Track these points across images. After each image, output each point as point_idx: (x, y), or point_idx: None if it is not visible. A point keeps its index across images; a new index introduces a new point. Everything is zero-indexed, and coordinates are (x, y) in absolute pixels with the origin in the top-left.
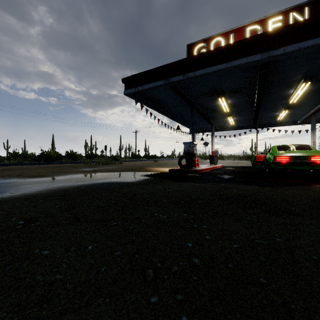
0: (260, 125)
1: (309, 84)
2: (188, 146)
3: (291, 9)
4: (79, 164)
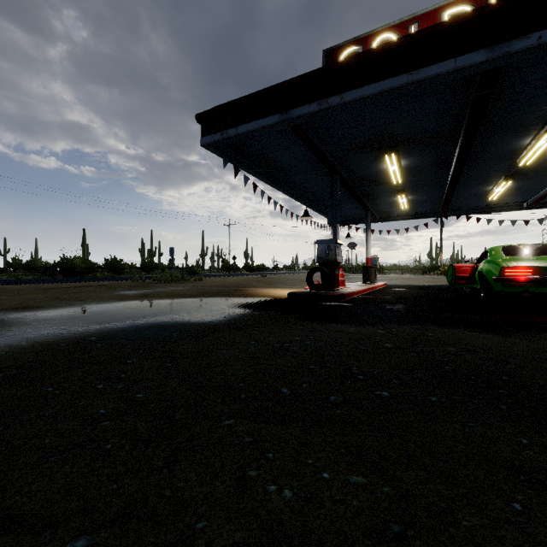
0: (453, 210)
1: None
2: (325, 248)
3: None
4: (122, 282)
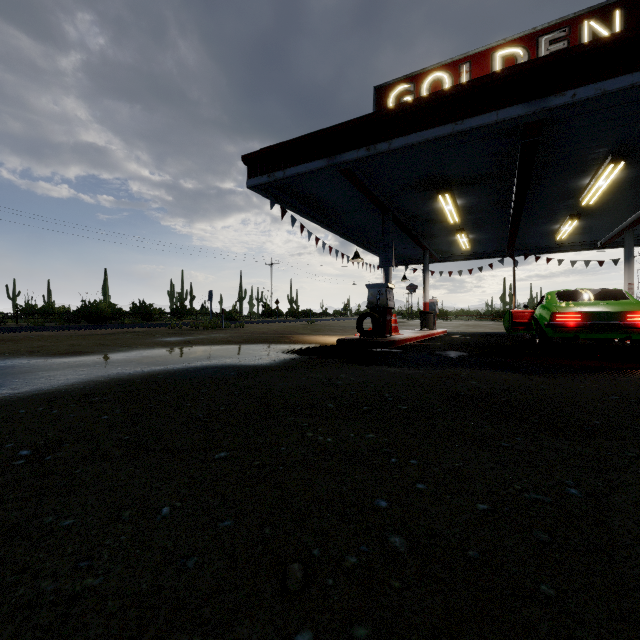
0: (521, 250)
1: (622, 167)
2: (376, 293)
3: (587, 13)
4: (157, 329)
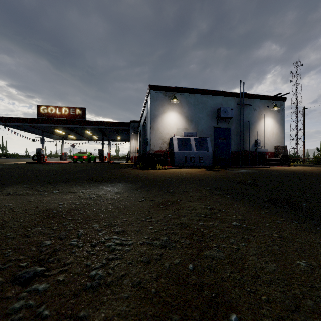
0: (93, 139)
1: (90, 131)
2: (38, 151)
3: (77, 108)
4: None
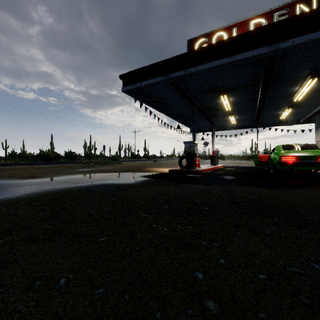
0: (261, 124)
1: (316, 81)
2: (188, 146)
3: (298, 0)
4: (77, 164)
